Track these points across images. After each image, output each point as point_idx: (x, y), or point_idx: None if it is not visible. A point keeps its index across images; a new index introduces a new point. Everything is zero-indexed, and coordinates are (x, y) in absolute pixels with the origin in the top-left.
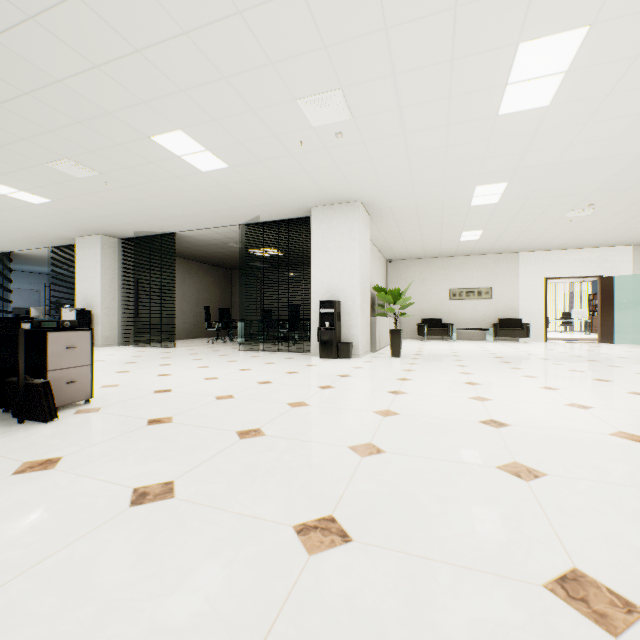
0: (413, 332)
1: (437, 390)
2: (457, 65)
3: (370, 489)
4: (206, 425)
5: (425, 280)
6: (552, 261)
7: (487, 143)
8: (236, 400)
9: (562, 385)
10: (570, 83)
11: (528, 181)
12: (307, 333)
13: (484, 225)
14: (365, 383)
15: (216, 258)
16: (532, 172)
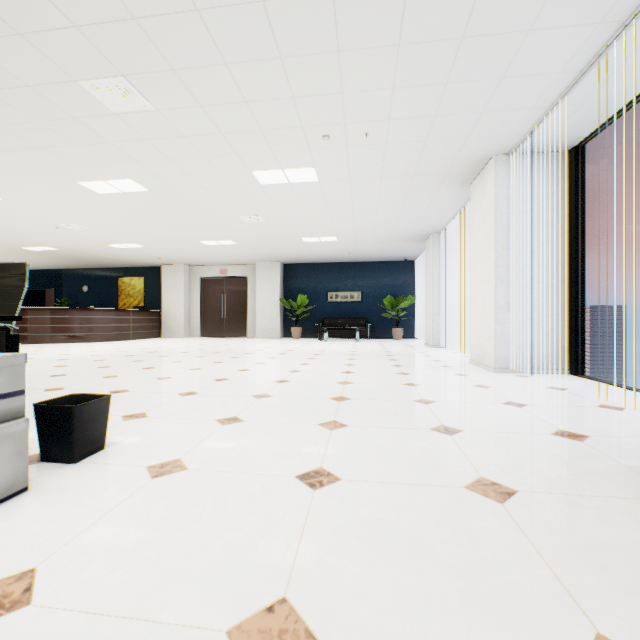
0: None
1: None
2: None
3: None
4: None
5: None
6: None
7: None
8: None
9: None
10: None
11: None
12: None
13: None
14: None
15: None
16: None
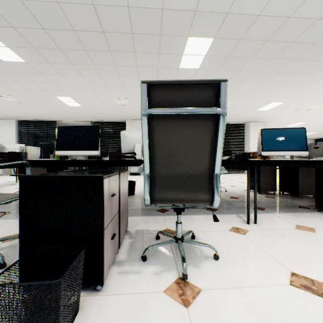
0: None
1: None
2: None
3: None
4: None
5: None
6: None
7: None
8: None
9: None
10: None
11: (310, 123)
12: None
13: None
14: None
15: None
16: (316, 121)
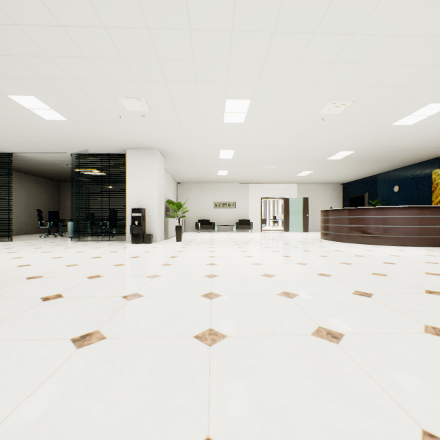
0: (193, 227)
1: (194, 255)
2: (201, 101)
3: (153, 286)
4: (67, 276)
5: (200, 196)
6: (264, 189)
7: (221, 132)
8: (81, 266)
9: (250, 250)
10: (250, 117)
11: (244, 151)
12: (122, 229)
13: (228, 168)
14: (158, 254)
15: (46, 173)
16: (244, 147)
